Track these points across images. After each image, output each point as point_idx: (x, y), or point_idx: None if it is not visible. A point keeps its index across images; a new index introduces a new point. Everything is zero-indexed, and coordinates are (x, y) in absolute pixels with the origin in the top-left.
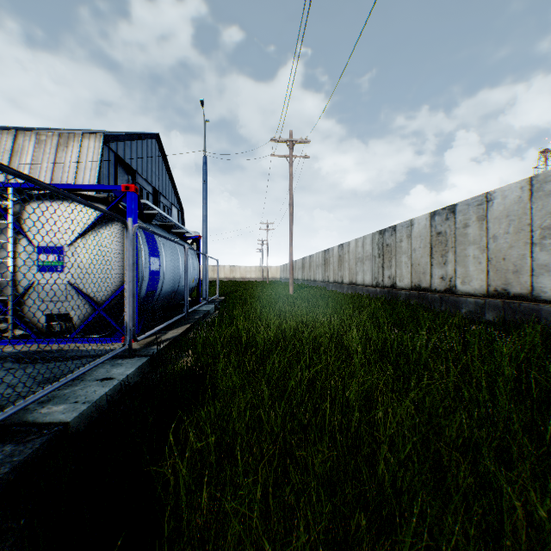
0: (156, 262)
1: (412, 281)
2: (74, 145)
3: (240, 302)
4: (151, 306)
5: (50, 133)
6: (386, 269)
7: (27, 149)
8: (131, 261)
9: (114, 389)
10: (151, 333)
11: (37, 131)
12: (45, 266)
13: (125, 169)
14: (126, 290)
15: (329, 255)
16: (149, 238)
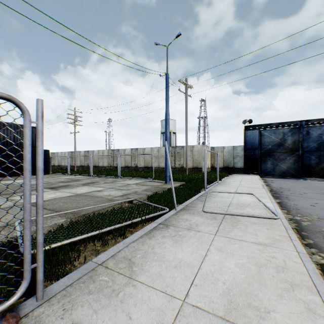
0: None
1: None
2: None
3: None
4: None
5: None
6: None
7: None
8: None
9: None
10: None
11: None
12: None
13: None
14: None
15: None
16: None
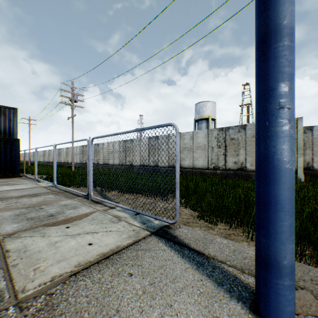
0: None
1: (64, 161)
2: None
3: None
4: None
5: None
6: (60, 158)
7: None
8: None
9: None
10: None
11: None
12: None
13: None
14: None
15: (46, 152)
16: None
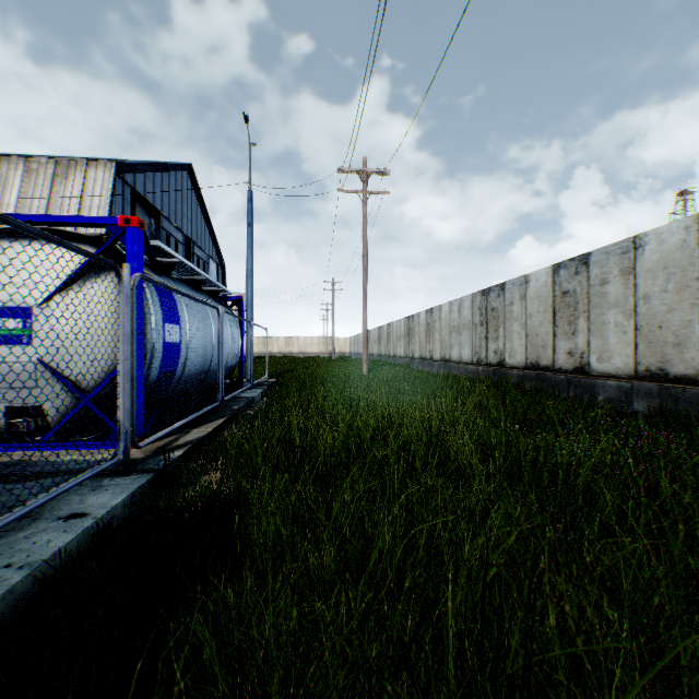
0: (172, 330)
1: (528, 357)
2: (76, 177)
3: (296, 386)
4: (168, 394)
5: (44, 159)
6: (492, 342)
7: (13, 181)
8: (128, 328)
9: (85, 535)
10: (162, 434)
11: (26, 157)
12: (3, 336)
13: (146, 209)
14: (119, 372)
15: (414, 323)
16: (164, 297)
